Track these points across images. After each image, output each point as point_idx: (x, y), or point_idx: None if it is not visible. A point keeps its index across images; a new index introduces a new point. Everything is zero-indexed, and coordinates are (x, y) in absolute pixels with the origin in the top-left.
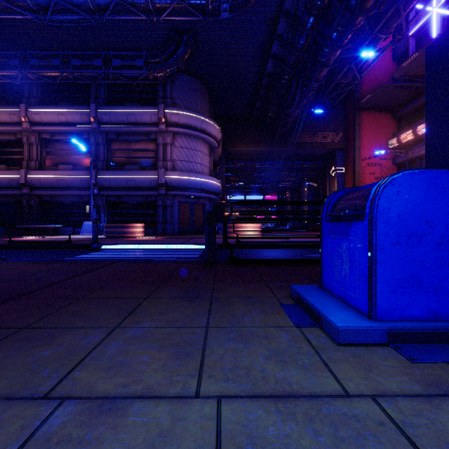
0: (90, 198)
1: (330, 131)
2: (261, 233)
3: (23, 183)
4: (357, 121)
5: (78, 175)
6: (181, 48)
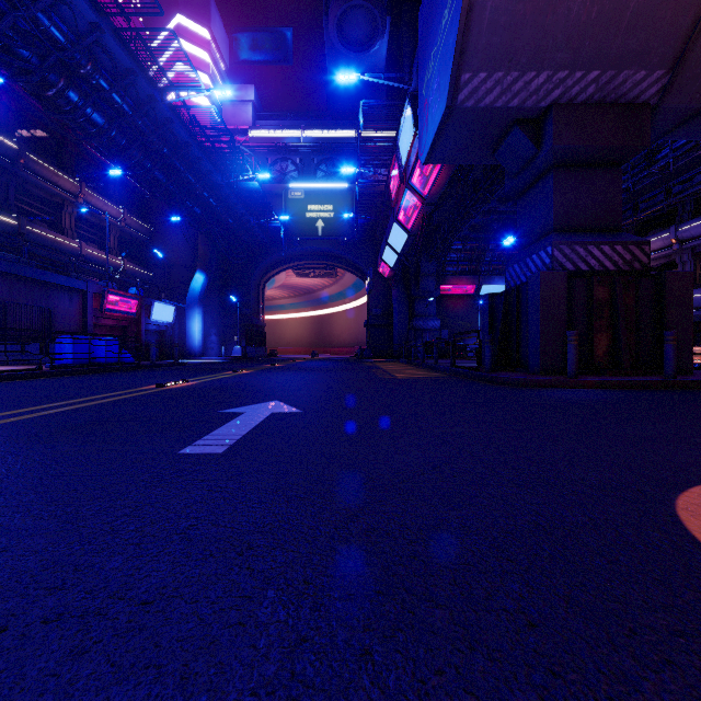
0: None
1: None
2: None
3: None
4: None
5: None
6: None
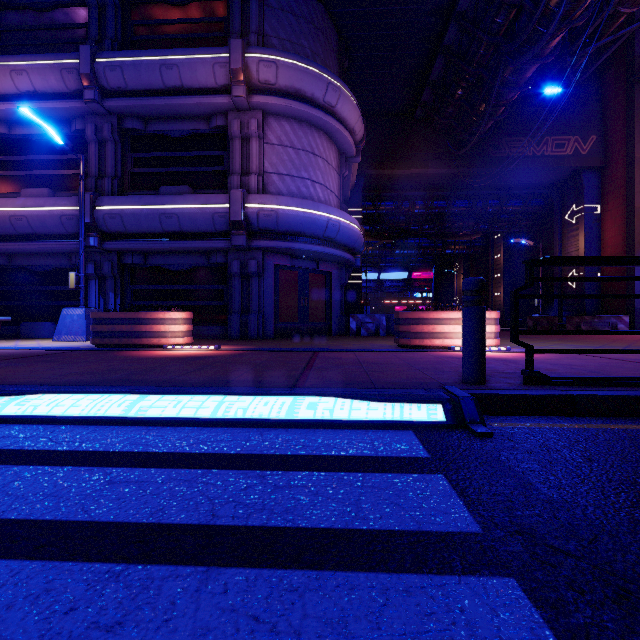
0: (79, 255)
1: (570, 133)
2: (498, 338)
3: None
4: (639, 103)
5: (55, 205)
6: None
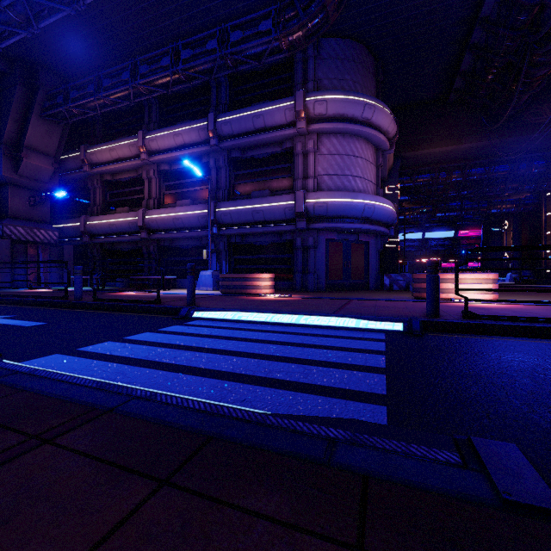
0: (208, 239)
1: None
2: (496, 294)
3: (141, 226)
4: None
5: (195, 210)
6: None
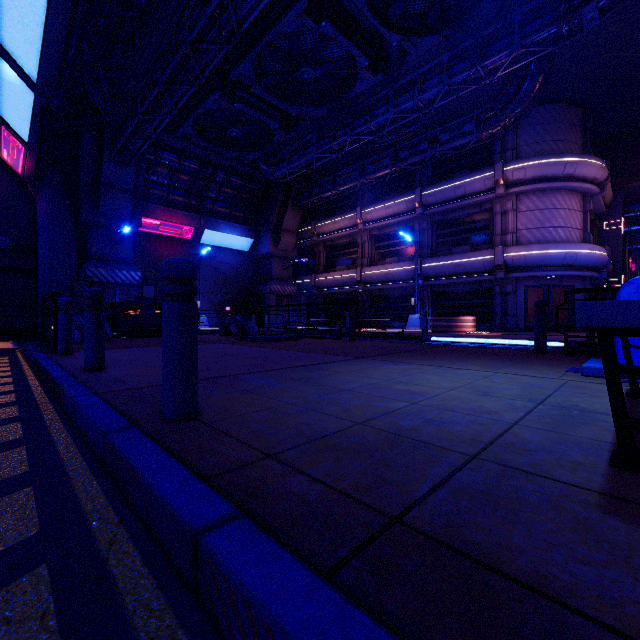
0: (415, 290)
1: None
2: None
3: (359, 280)
4: None
5: (404, 266)
6: (526, 83)
